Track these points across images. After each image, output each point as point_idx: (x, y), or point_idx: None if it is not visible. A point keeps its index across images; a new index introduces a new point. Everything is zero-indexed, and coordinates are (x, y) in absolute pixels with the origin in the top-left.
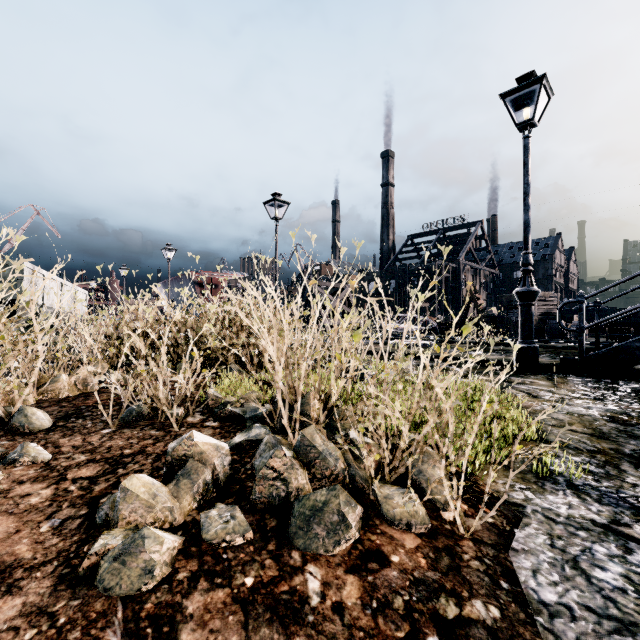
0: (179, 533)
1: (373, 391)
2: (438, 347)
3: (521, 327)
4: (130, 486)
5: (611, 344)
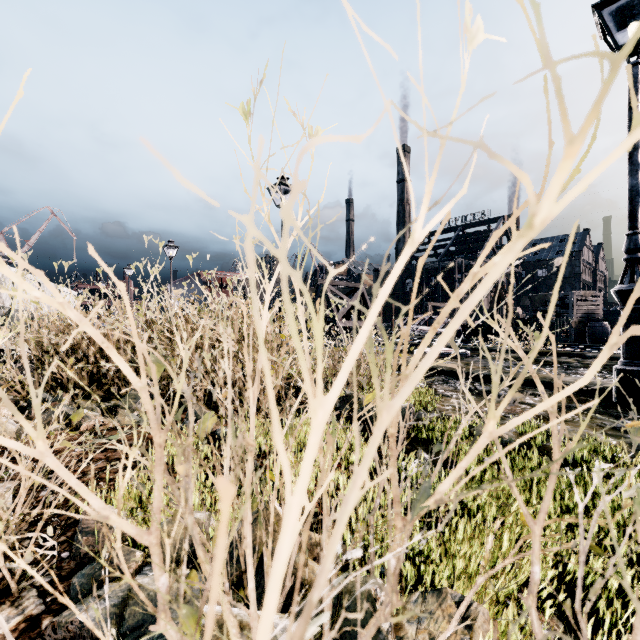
0: None
1: None
2: None
3: (626, 341)
4: None
5: None
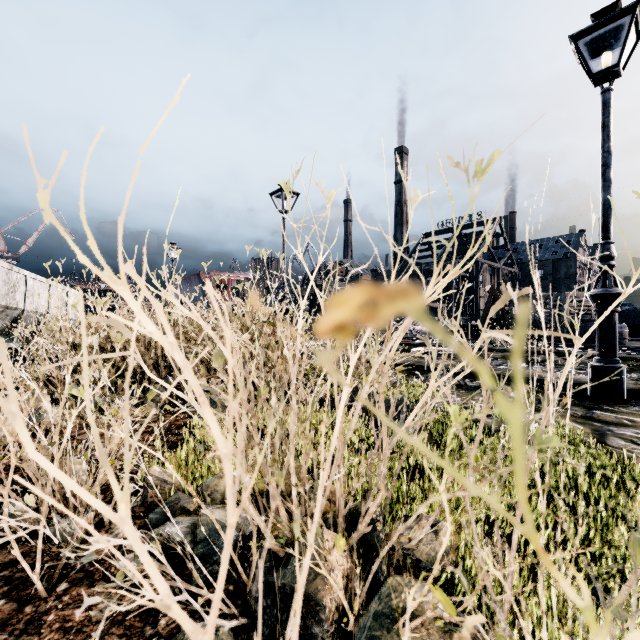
0: None
1: None
2: None
3: (599, 341)
4: None
5: None
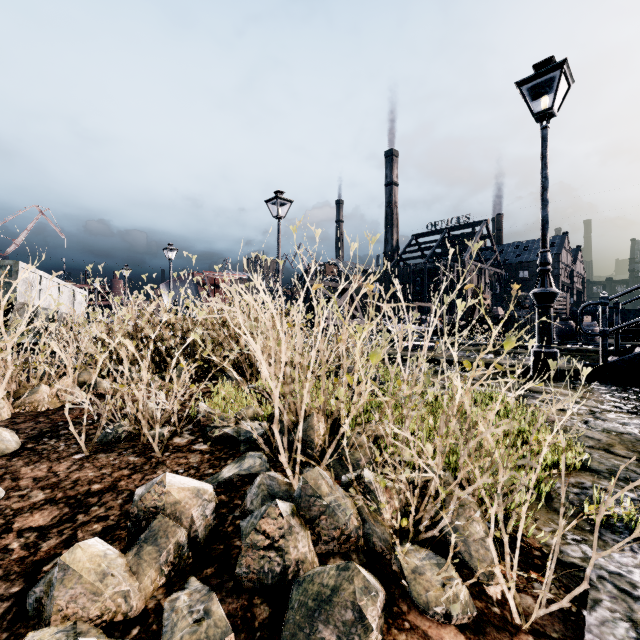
0: (134, 631)
1: (397, 430)
2: (469, 363)
3: (539, 331)
4: (71, 562)
5: (632, 348)
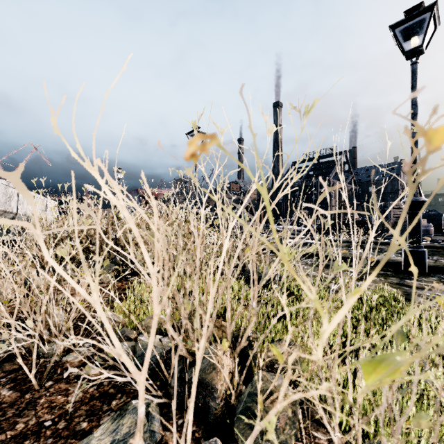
0: None
1: None
2: None
3: (409, 233)
4: None
5: None
